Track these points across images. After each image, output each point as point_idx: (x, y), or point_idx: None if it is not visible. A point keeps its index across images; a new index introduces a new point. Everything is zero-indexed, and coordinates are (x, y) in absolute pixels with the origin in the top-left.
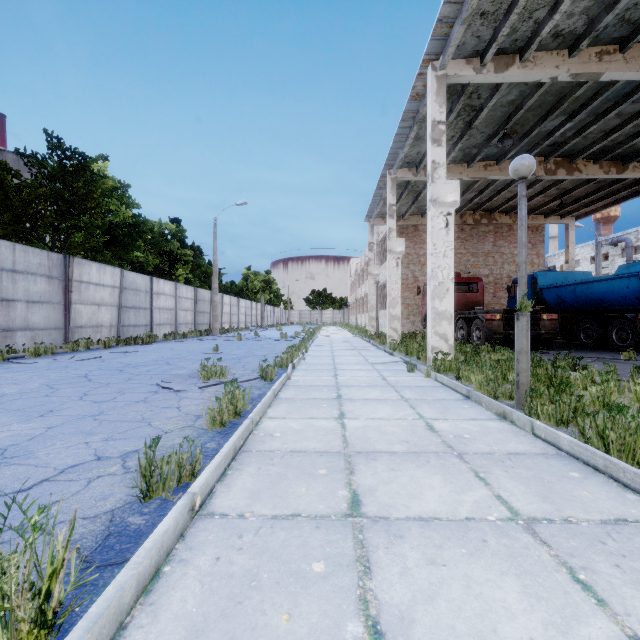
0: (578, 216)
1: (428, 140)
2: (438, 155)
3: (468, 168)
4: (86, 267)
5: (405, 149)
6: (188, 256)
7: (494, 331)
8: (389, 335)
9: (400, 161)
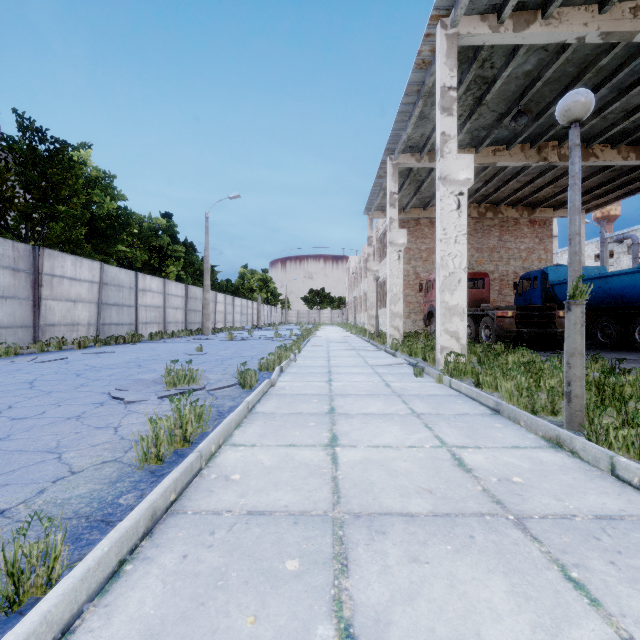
0: (588, 209)
1: (437, 109)
2: (448, 126)
3: (476, 153)
4: (59, 260)
5: (408, 129)
6: (180, 252)
7: (506, 329)
8: (390, 334)
9: (402, 144)
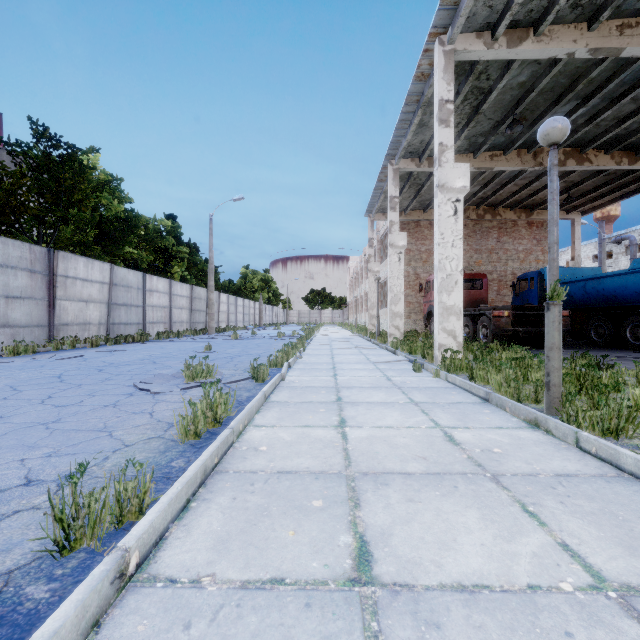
0: (585, 211)
1: (435, 121)
2: (446, 137)
3: (473, 158)
4: (72, 261)
5: (408, 136)
6: (184, 253)
7: (502, 328)
8: (391, 333)
9: (403, 150)
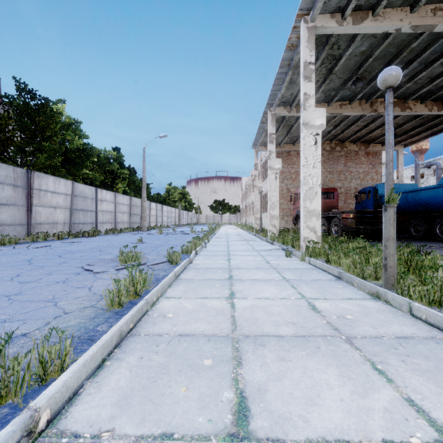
0: (406, 144)
1: (301, 77)
2: (309, 88)
3: (328, 106)
4: (44, 179)
5: (282, 90)
6: (125, 174)
7: (348, 226)
8: (270, 230)
9: (278, 100)
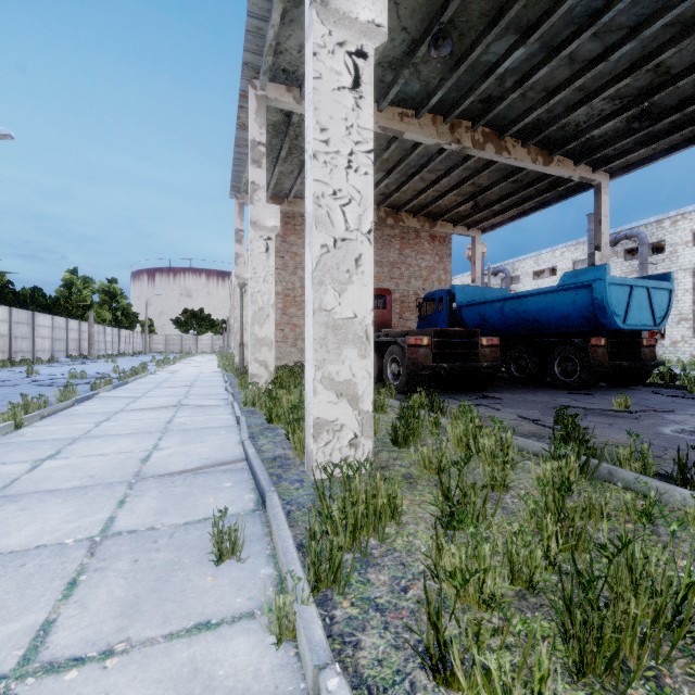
0: (484, 229)
1: None
2: None
3: (378, 111)
4: None
5: (274, 14)
6: None
7: (422, 365)
8: (253, 373)
9: (268, 52)
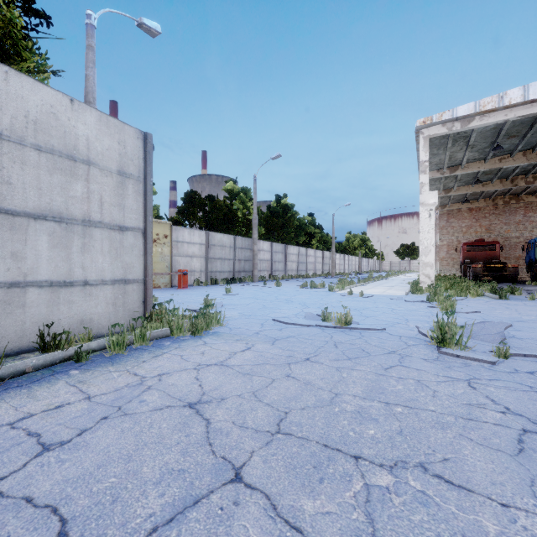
0: None
1: None
2: None
3: (471, 187)
4: (290, 248)
5: None
6: (317, 233)
7: (475, 273)
8: None
9: None
